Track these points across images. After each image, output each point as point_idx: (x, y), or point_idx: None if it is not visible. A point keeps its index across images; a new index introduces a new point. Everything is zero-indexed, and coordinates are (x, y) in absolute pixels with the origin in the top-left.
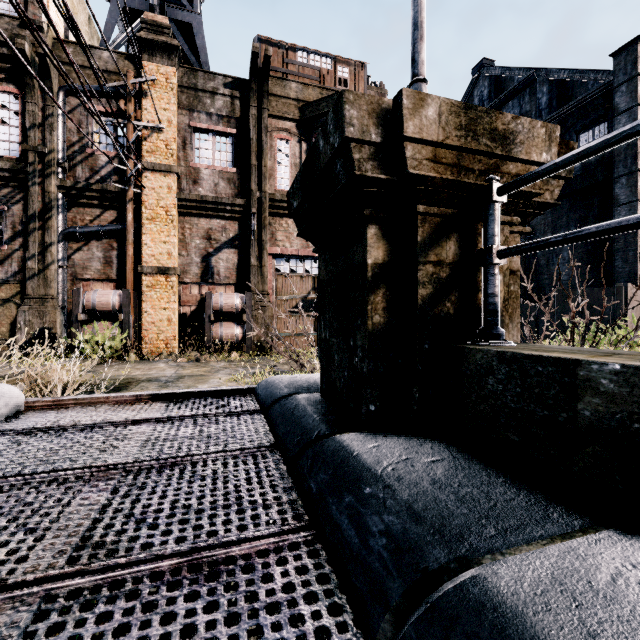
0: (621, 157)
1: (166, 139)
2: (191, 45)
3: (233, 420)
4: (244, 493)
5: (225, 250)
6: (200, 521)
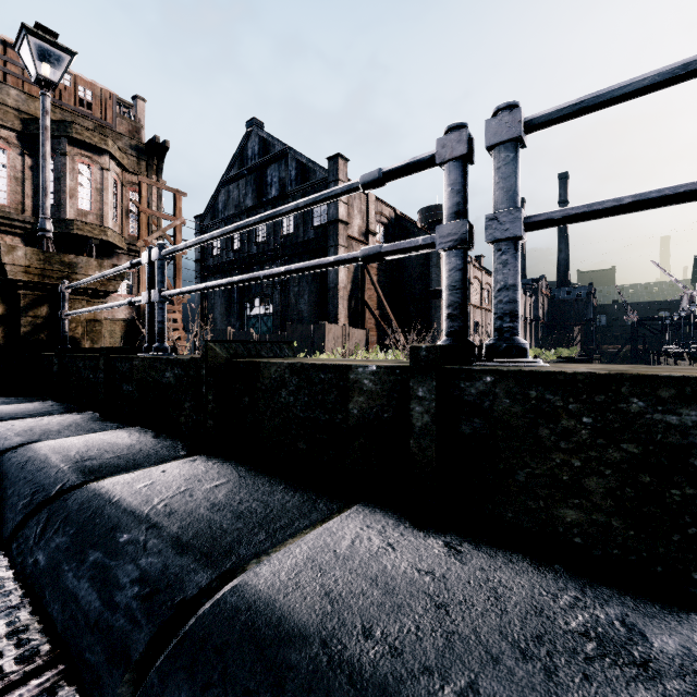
0: (332, 233)
1: None
2: None
3: None
4: None
5: None
6: None
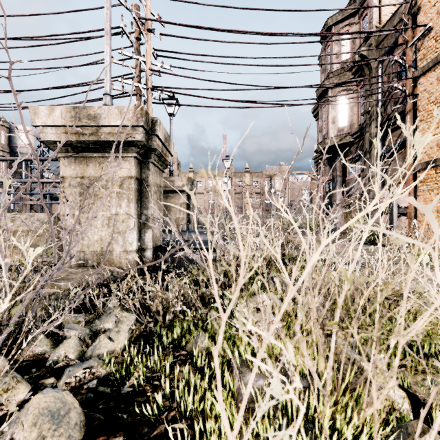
0: None
1: (435, 33)
2: None
3: None
4: None
5: None
6: None
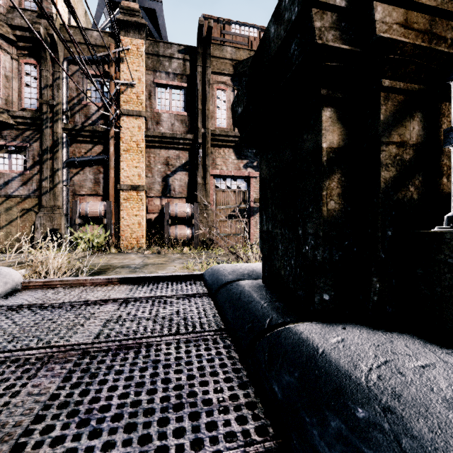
0: None
1: (137, 92)
2: (155, 26)
3: (185, 302)
4: (197, 388)
5: (179, 172)
6: (148, 428)
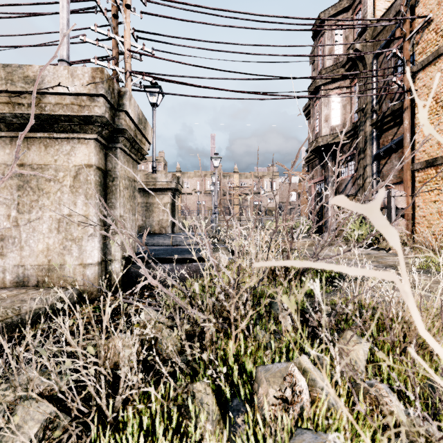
0: None
1: (435, 25)
2: None
3: None
4: None
5: None
6: None
